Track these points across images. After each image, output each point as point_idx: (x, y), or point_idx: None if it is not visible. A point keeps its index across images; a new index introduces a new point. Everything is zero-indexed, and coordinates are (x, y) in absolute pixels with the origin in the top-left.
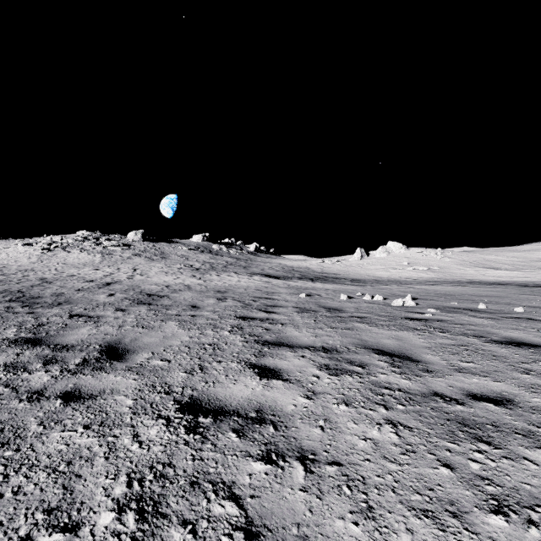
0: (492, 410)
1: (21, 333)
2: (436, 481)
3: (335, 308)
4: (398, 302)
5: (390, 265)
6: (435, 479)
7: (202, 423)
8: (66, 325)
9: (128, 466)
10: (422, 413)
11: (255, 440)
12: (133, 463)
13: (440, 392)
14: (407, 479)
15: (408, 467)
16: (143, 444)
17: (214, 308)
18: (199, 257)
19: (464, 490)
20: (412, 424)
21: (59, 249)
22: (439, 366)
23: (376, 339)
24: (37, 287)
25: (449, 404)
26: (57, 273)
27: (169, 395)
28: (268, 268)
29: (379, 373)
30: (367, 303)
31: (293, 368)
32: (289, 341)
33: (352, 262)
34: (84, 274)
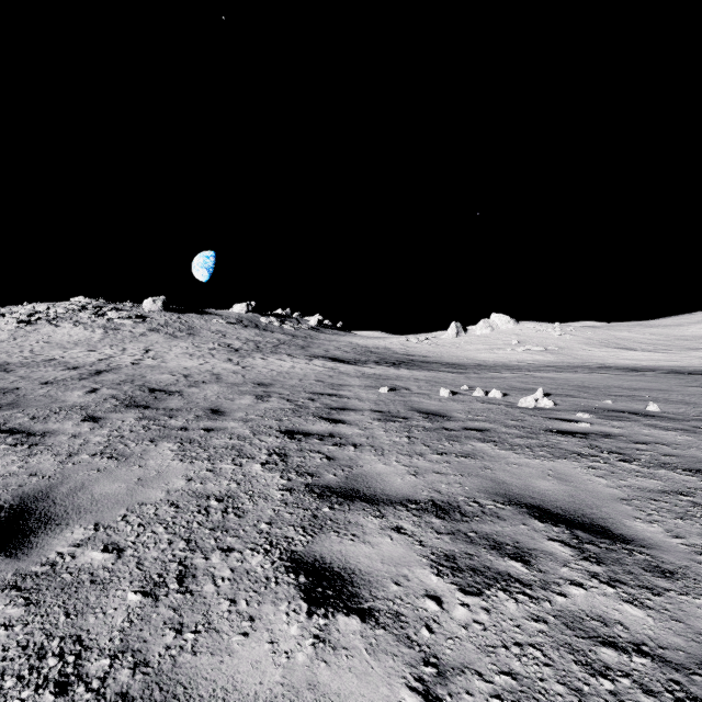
0: None
1: None
2: None
3: (435, 411)
4: (528, 401)
5: (495, 345)
6: None
7: None
8: None
9: None
10: None
11: None
12: None
13: None
14: None
15: None
16: None
17: (247, 413)
18: (240, 333)
19: None
20: None
21: (43, 322)
22: (676, 555)
23: (523, 479)
24: None
25: None
26: (30, 356)
27: (63, 695)
28: (334, 348)
29: (565, 581)
30: (480, 402)
31: (382, 570)
32: (369, 488)
33: (446, 340)
34: (71, 357)
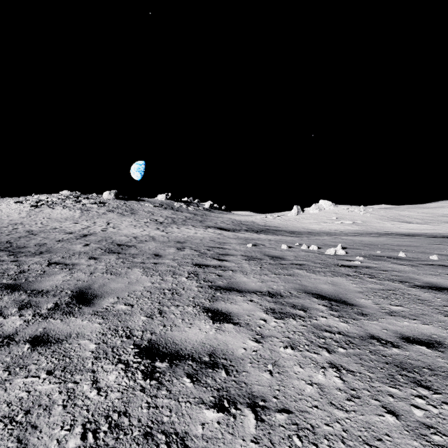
0: (425, 353)
1: (3, 279)
2: (383, 430)
3: (277, 256)
4: (331, 251)
5: (321, 220)
6: (382, 428)
7: (158, 368)
8: (44, 272)
9: (84, 415)
10: (362, 357)
11: (208, 386)
12: (89, 412)
13: (376, 335)
14: (355, 428)
15: (355, 414)
16: (101, 390)
17: (174, 256)
18: (162, 213)
19: (412, 440)
20: (354, 368)
21: (45, 206)
22: (372, 309)
23: (314, 284)
24: (24, 238)
25: (385, 347)
26: (42, 226)
27: (130, 339)
28: (220, 222)
29: (319, 316)
30: (304, 251)
31: (243, 312)
32: (239, 287)
33: (290, 217)
34: (65, 227)
